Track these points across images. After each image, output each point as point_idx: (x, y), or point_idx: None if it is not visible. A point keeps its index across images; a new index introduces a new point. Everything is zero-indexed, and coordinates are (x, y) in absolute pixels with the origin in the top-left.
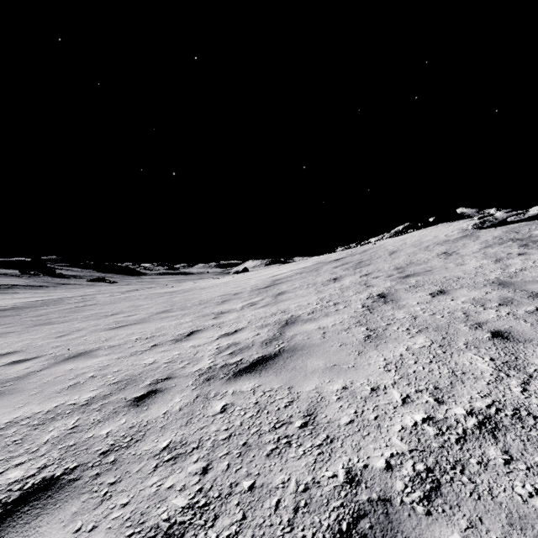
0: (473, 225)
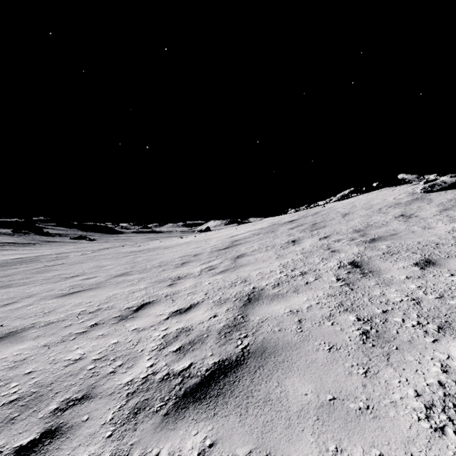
0: (422, 189)
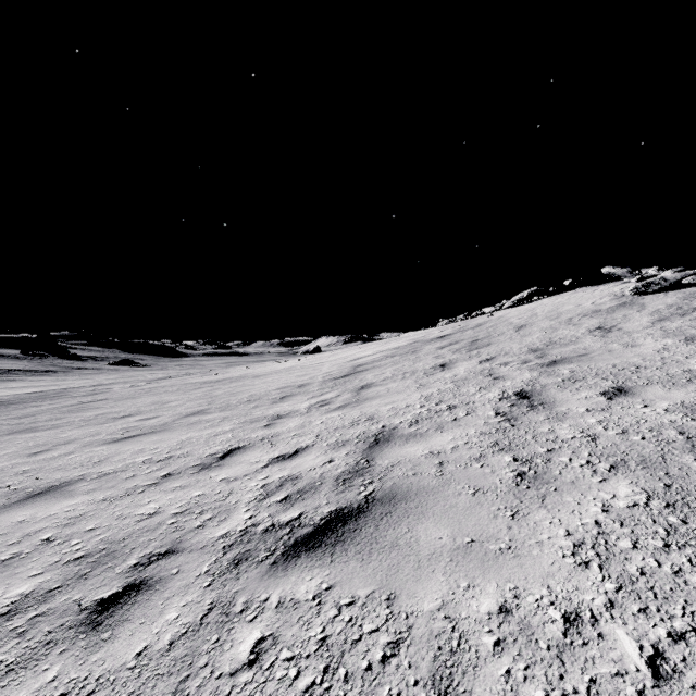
0: (633, 289)
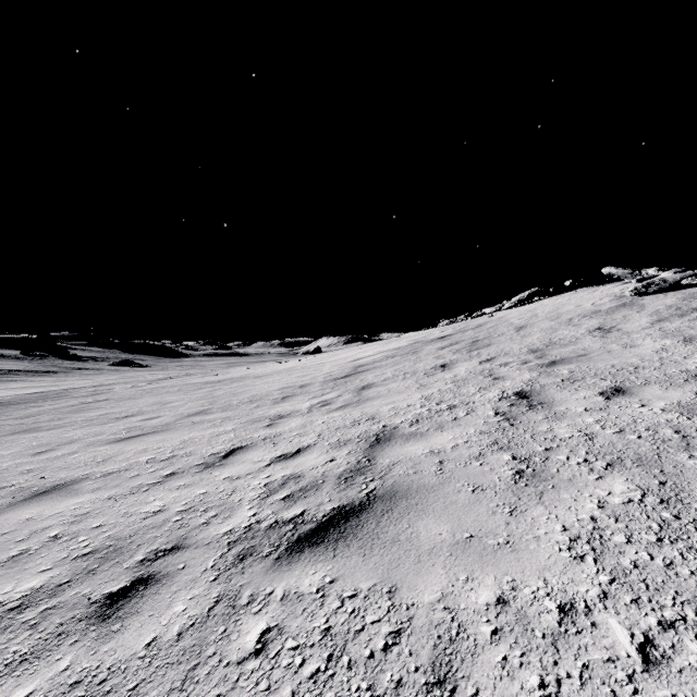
0: (633, 290)
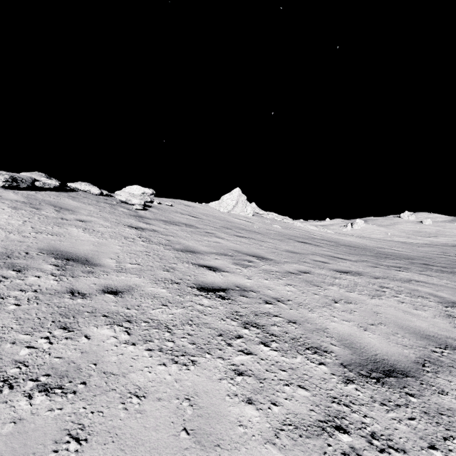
0: (7, 181)
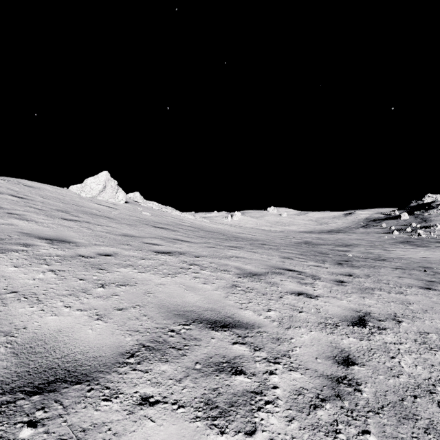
0: None
